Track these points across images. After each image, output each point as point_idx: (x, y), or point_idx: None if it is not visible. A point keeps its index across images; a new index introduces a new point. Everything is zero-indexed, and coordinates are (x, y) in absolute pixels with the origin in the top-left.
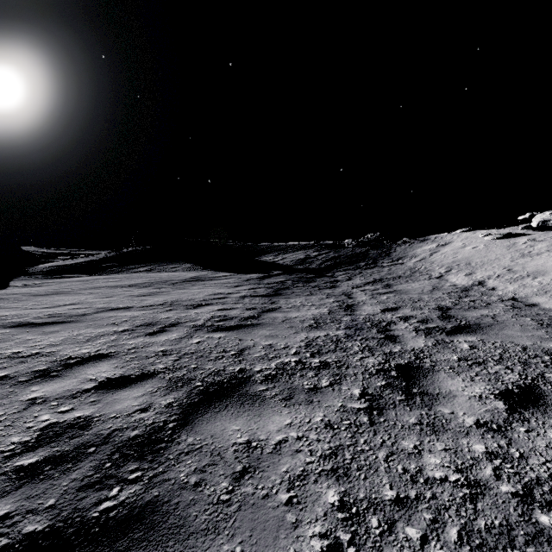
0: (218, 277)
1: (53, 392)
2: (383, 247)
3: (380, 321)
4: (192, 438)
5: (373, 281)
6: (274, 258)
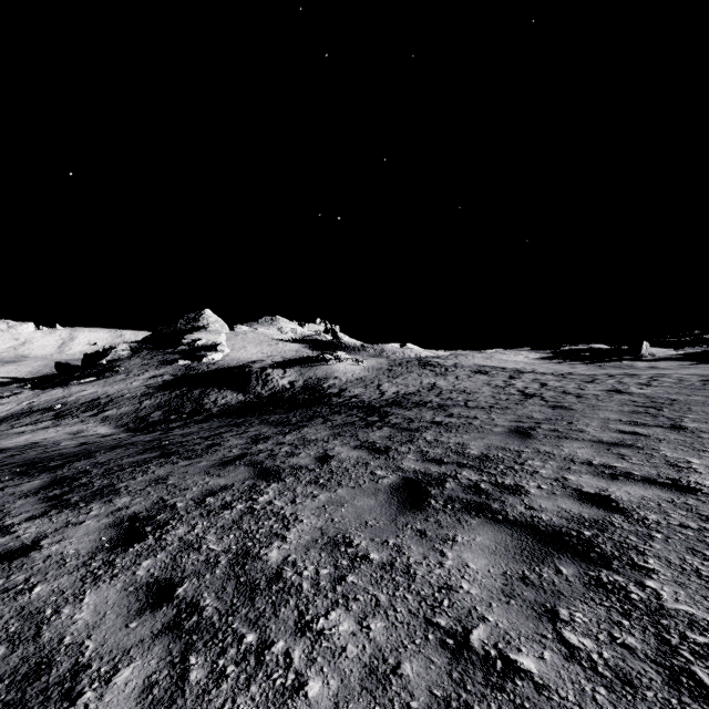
0: None
1: (577, 481)
2: None
3: None
4: (474, 522)
5: None
6: None
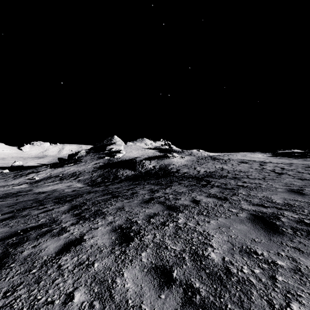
0: None
1: None
2: None
3: None
4: None
5: None
6: None
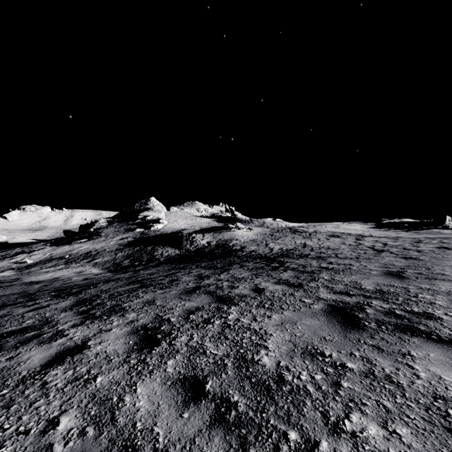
0: None
1: None
2: None
3: None
4: (415, 340)
5: None
6: None
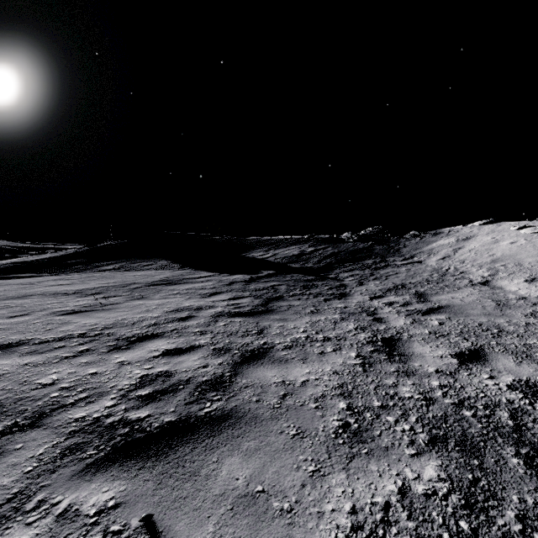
0: (195, 278)
1: None
2: (389, 242)
3: (486, 402)
4: None
5: (395, 287)
6: (264, 254)
